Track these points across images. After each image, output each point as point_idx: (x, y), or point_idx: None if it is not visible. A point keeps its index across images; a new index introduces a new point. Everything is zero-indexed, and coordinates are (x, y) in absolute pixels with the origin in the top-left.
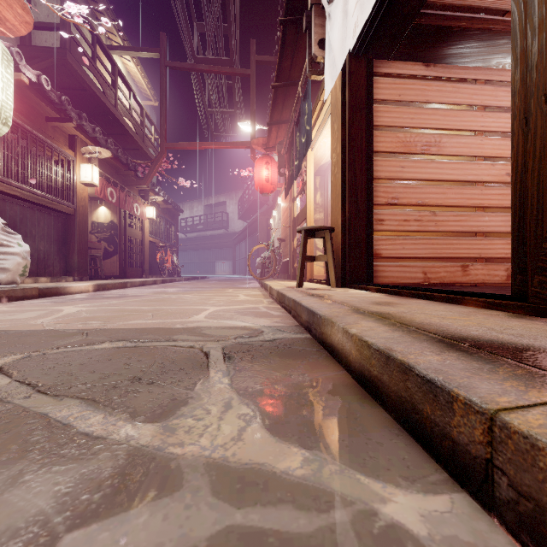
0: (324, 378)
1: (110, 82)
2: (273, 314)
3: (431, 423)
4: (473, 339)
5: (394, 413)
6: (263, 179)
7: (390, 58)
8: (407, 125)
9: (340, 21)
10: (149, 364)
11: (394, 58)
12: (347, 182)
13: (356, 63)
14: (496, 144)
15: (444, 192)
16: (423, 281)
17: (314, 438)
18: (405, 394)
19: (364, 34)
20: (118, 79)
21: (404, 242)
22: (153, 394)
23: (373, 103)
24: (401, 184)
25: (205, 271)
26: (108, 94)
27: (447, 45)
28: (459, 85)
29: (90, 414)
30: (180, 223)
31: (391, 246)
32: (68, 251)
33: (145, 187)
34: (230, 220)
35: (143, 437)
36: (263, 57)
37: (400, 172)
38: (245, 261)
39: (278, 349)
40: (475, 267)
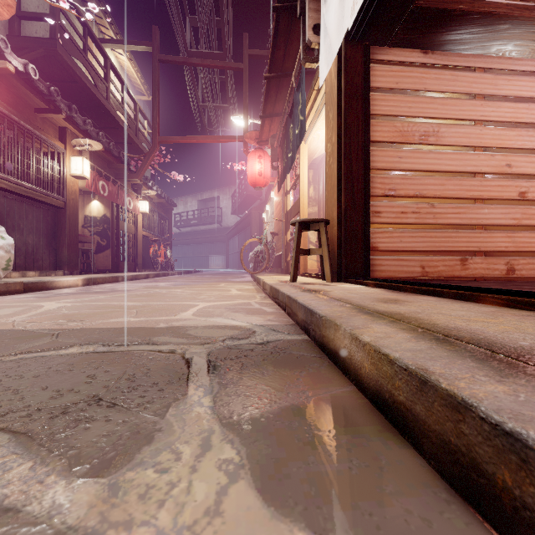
0: (329, 397)
1: (103, 76)
2: (266, 310)
3: (513, 501)
4: (531, 354)
5: (435, 461)
6: (256, 172)
7: (387, 44)
8: (404, 114)
9: (337, 2)
10: (117, 376)
11: (391, 44)
12: (343, 172)
13: (352, 49)
14: (495, 134)
15: (443, 184)
16: (421, 275)
17: (328, 509)
18: (457, 441)
19: (361, 17)
20: (111, 73)
21: (402, 235)
22: (110, 424)
23: (370, 91)
24: (398, 175)
25: (199, 265)
26: (99, 87)
27: (446, 31)
28: (458, 73)
29: (14, 460)
30: (174, 218)
31: (388, 239)
32: (58, 245)
33: (138, 181)
34: (223, 215)
35: (75, 508)
36: (256, 51)
37: (397, 162)
38: (238, 256)
39: (272, 354)
40: (474, 261)
